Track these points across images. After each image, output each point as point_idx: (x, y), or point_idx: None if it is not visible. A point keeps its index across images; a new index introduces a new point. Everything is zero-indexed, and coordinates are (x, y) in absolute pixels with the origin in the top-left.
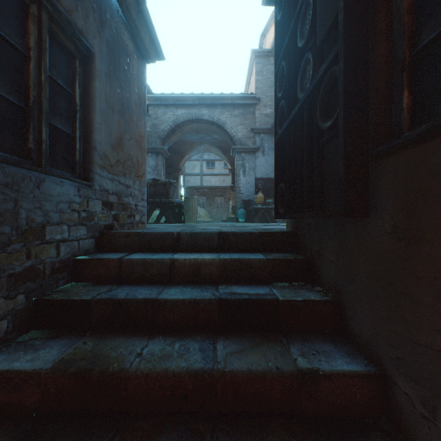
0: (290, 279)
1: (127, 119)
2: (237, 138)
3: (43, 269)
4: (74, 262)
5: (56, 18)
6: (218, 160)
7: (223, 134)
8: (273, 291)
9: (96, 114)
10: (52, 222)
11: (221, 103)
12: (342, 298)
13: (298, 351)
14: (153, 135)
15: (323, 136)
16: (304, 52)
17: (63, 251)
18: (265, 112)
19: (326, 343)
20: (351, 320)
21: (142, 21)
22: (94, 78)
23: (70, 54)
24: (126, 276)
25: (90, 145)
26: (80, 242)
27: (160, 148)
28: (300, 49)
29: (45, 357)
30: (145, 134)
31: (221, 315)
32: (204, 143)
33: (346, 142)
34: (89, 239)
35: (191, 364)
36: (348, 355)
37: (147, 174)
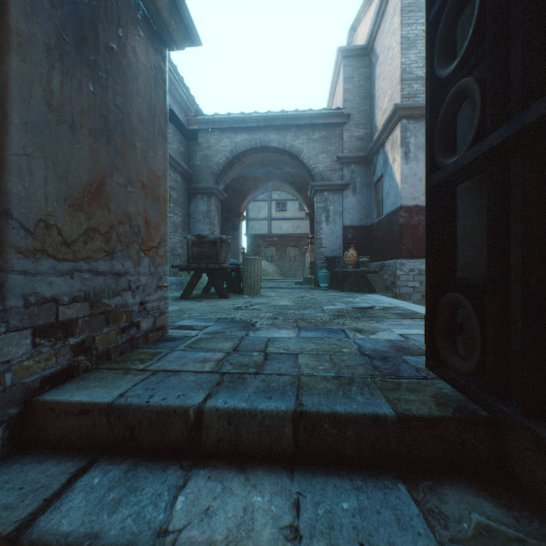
0: None
1: (117, 146)
2: (317, 171)
3: None
4: None
5: None
6: (290, 199)
7: (298, 166)
8: None
9: (11, 132)
10: None
11: (295, 124)
12: None
13: None
14: (204, 170)
15: None
16: None
17: None
18: (357, 134)
19: None
20: None
21: None
22: (5, 49)
23: None
24: None
25: None
26: None
27: (213, 188)
28: None
29: None
30: (164, 171)
31: None
32: (272, 179)
33: None
34: None
35: None
36: None
37: (196, 223)
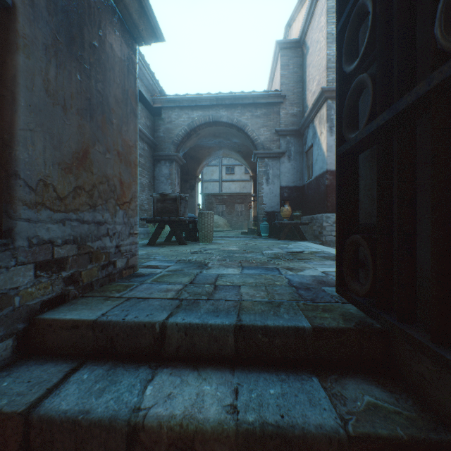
0: None
1: (98, 122)
2: (259, 141)
3: None
4: None
5: None
6: (238, 165)
7: (243, 137)
8: None
9: (19, 112)
10: None
11: (241, 103)
12: None
13: None
14: (166, 141)
15: None
16: None
17: None
18: (292, 111)
19: None
20: None
21: None
22: (14, 49)
23: None
24: None
25: (5, 168)
26: None
27: (174, 155)
28: None
29: None
30: (135, 142)
31: None
32: (222, 148)
33: None
34: None
35: None
36: None
37: (159, 184)
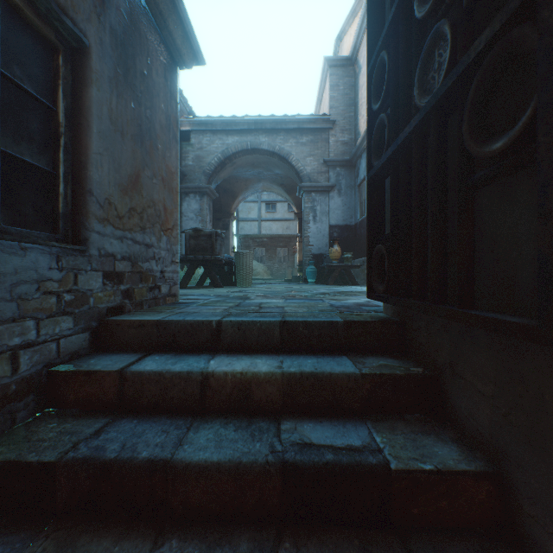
0: (400, 408)
1: (147, 148)
2: (305, 173)
3: None
4: (49, 376)
5: None
6: (280, 201)
7: (287, 167)
8: (375, 439)
9: (93, 138)
10: (2, 319)
11: (284, 128)
12: (510, 470)
13: None
14: (196, 170)
15: (473, 170)
16: (426, 27)
17: (26, 362)
18: (342, 139)
19: None
20: (536, 525)
21: (171, 6)
22: (89, 83)
23: (49, 45)
24: (131, 400)
25: (82, 186)
26: (62, 342)
27: (206, 187)
28: (418, 24)
29: None
30: (176, 168)
31: (285, 495)
32: (262, 180)
33: None
34: (78, 334)
35: None
36: None
37: (188, 221)
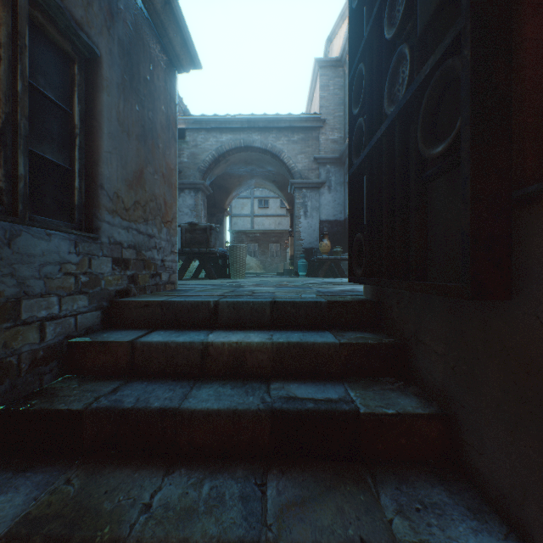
0: (373, 372)
1: (149, 146)
2: (296, 170)
3: (17, 363)
4: (69, 346)
5: (41, 3)
6: (272, 197)
7: (279, 165)
8: (349, 394)
9: (104, 139)
10: (32, 294)
11: (276, 126)
12: (455, 411)
13: (393, 502)
14: (191, 167)
15: (427, 168)
16: (394, 46)
17: (51, 332)
18: (332, 137)
19: (435, 486)
20: (472, 451)
21: (171, 16)
22: (101, 89)
23: (66, 56)
24: (140, 367)
25: (95, 181)
26: (79, 318)
27: (200, 183)
28: (387, 43)
29: (1, 510)
30: (175, 165)
31: (274, 435)
32: (255, 177)
33: (475, 178)
34: (92, 312)
35: (224, 531)
36: (472, 513)
37: (183, 216)
